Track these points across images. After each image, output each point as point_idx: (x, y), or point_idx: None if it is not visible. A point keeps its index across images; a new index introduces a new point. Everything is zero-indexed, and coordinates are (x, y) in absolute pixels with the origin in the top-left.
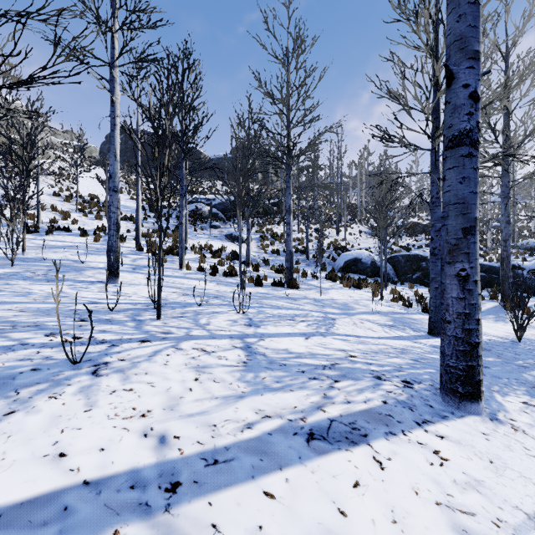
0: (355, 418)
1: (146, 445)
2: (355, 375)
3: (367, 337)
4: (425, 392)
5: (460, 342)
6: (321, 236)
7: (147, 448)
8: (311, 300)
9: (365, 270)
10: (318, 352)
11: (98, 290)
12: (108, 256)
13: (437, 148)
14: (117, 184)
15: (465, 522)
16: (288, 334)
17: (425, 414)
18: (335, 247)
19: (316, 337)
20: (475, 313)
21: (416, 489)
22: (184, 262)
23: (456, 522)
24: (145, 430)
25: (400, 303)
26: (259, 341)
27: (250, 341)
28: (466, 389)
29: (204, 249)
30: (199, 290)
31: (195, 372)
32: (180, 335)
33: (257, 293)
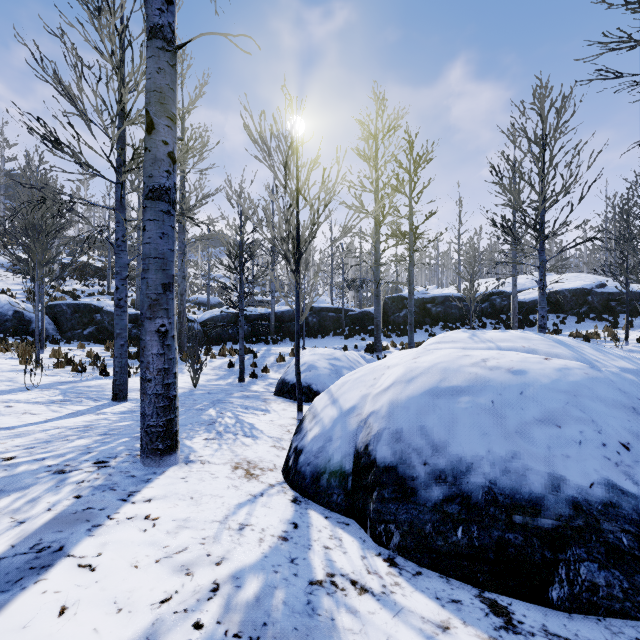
0: (40, 536)
1: None
2: (23, 483)
3: (25, 425)
4: (124, 465)
5: (161, 398)
6: None
7: None
8: None
9: (3, 325)
10: None
11: None
12: None
13: (124, 184)
14: None
15: (182, 559)
16: None
17: (130, 486)
18: None
19: None
20: (173, 368)
21: (136, 563)
22: None
23: (175, 564)
24: None
25: (69, 369)
26: None
27: None
28: (167, 444)
29: None
30: None
31: None
32: None
33: None
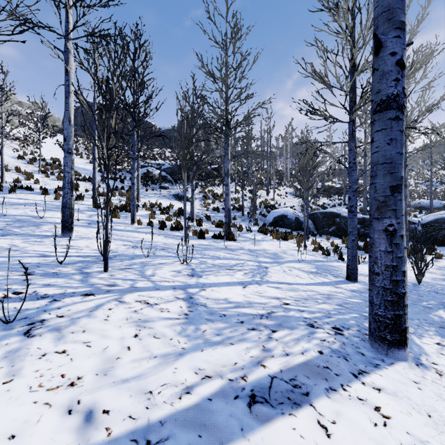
0: (295, 373)
1: (68, 425)
2: (290, 324)
3: (296, 284)
4: (354, 339)
5: (388, 292)
6: (254, 196)
7: (68, 430)
8: (246, 250)
9: (290, 224)
10: (255, 300)
11: (51, 243)
12: (62, 212)
13: (354, 120)
14: (71, 146)
15: None
16: (227, 284)
17: (359, 363)
18: (266, 205)
19: (252, 285)
20: (401, 266)
21: None
22: (135, 217)
23: None
24: (70, 404)
25: (320, 252)
26: (201, 291)
27: (192, 291)
28: (394, 337)
29: (154, 207)
30: (148, 243)
31: (135, 327)
32: (125, 287)
33: (200, 245)
